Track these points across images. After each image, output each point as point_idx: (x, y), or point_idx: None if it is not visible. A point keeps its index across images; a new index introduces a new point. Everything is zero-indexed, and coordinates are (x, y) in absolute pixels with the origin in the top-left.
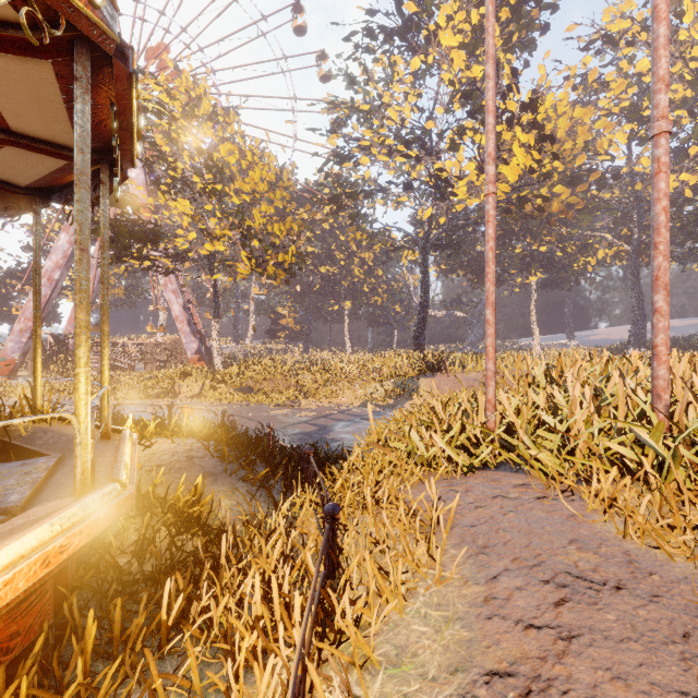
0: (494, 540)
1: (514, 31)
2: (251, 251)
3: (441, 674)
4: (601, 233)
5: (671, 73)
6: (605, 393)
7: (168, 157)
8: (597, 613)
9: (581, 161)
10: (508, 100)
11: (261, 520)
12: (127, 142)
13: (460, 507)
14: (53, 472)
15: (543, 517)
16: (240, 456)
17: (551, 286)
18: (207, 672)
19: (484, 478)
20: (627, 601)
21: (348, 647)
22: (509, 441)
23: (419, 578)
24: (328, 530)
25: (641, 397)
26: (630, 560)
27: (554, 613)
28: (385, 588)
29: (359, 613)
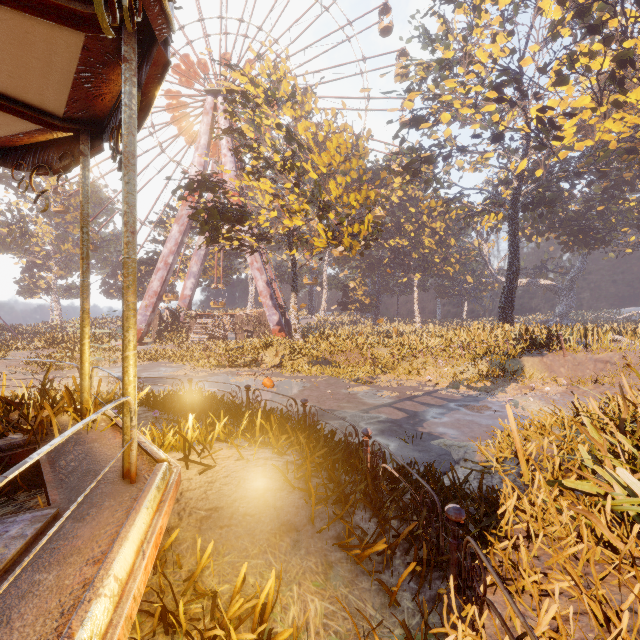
0: None
1: None
2: (327, 223)
3: None
4: None
5: None
6: None
7: (253, 144)
8: None
9: None
10: None
11: None
12: None
13: None
14: (1, 580)
15: None
16: (332, 493)
17: None
18: None
19: None
20: None
21: None
22: None
23: None
24: None
25: None
26: None
27: None
28: None
29: None
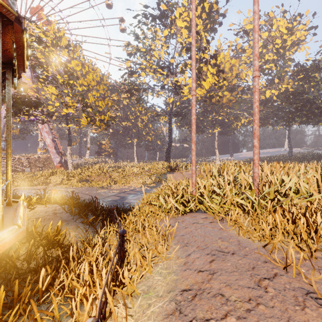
0: (191, 240)
1: (208, 23)
2: (87, 113)
3: (164, 294)
4: (243, 112)
5: (268, 48)
6: (239, 179)
7: (44, 65)
8: (224, 263)
9: (234, 82)
10: (205, 53)
11: (90, 240)
12: (21, 61)
13: (179, 228)
14: None
15: (211, 230)
16: (80, 211)
17: (223, 134)
18: (61, 306)
19: (190, 216)
20: (235, 258)
21: (127, 289)
22: (201, 200)
23: (159, 258)
24: (120, 241)
25: (251, 180)
26: (239, 243)
27: (209, 265)
28: (144, 263)
29: (132, 274)
